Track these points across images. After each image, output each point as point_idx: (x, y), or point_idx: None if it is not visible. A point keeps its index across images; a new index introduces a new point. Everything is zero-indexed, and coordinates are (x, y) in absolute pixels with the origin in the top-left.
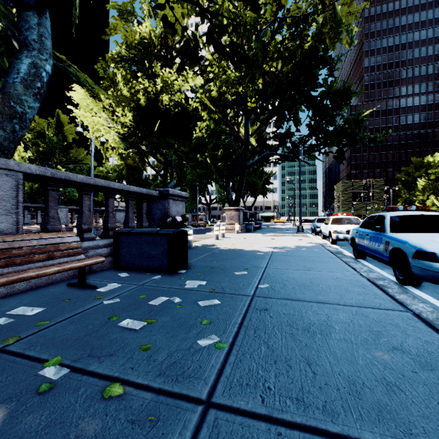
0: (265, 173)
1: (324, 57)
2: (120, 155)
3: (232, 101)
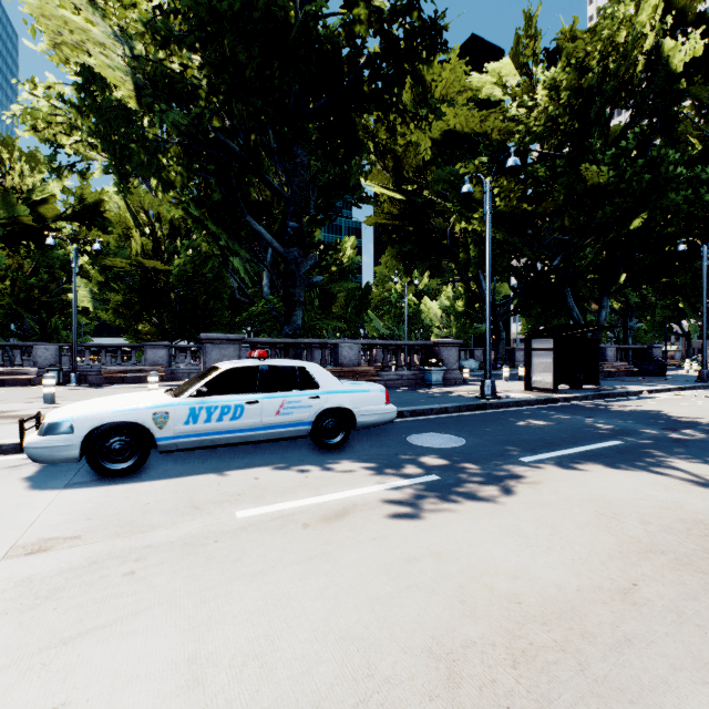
0: None
1: None
2: None
3: None
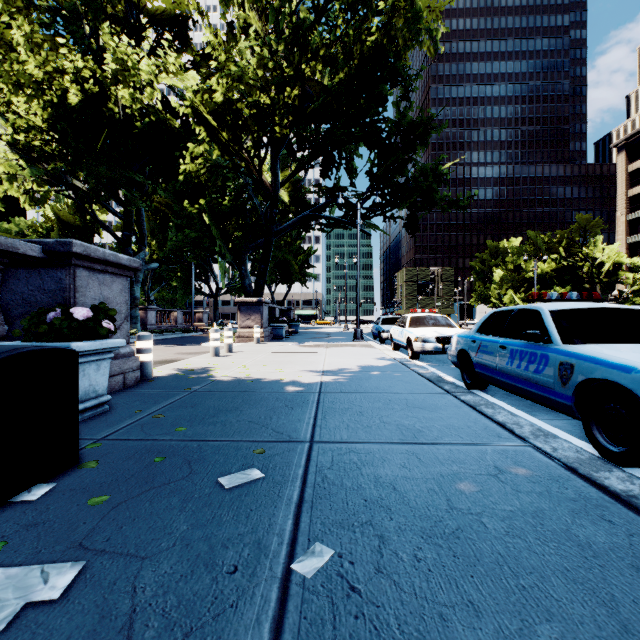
0: (303, 250)
1: (394, 66)
2: (29, 194)
3: (249, 116)
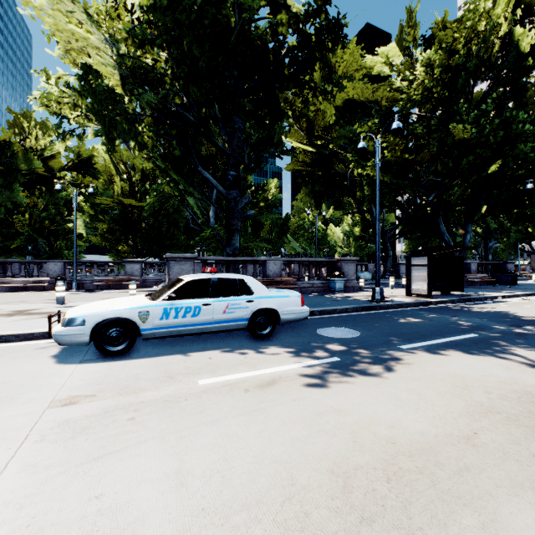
0: None
1: None
2: None
3: None
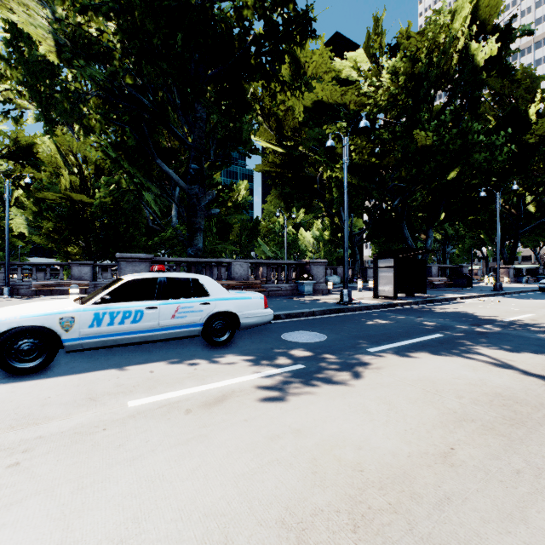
0: None
1: None
2: None
3: None
